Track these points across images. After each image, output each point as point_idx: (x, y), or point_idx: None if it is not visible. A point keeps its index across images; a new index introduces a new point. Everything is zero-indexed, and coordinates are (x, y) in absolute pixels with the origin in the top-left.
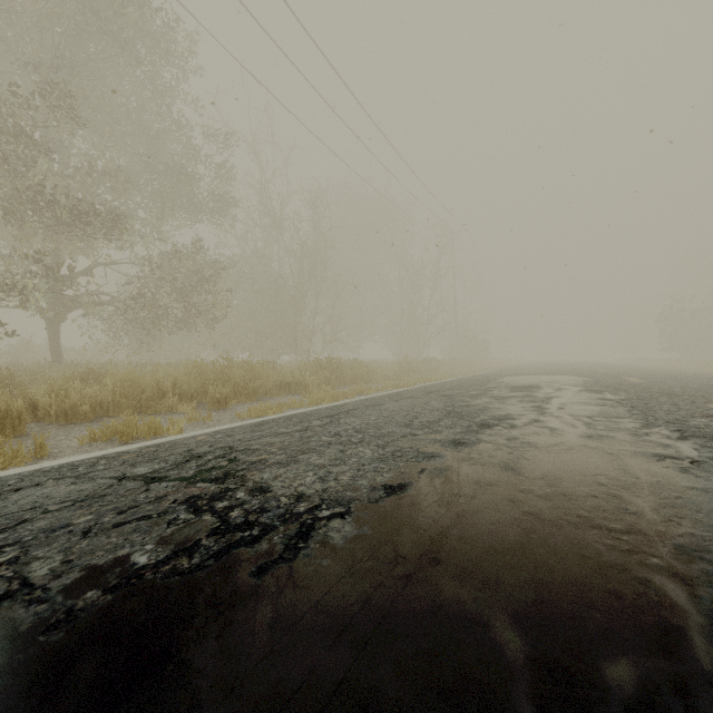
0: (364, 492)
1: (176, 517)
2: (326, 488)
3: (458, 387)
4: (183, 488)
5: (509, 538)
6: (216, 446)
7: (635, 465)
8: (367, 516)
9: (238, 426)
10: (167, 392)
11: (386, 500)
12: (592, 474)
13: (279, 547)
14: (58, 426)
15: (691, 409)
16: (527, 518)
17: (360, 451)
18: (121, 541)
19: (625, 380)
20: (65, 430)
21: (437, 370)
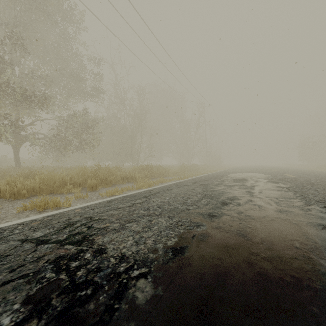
0: (160, 254)
1: (43, 276)
2: (138, 250)
3: (208, 179)
4: (56, 249)
5: (253, 300)
6: (84, 216)
7: (311, 232)
8: (161, 276)
9: (99, 202)
10: (67, 183)
11: (172, 261)
12: (289, 239)
13: (101, 308)
14: (10, 201)
15: (325, 193)
16: (260, 279)
17: (159, 221)
18: (0, 300)
19: (286, 176)
20: (12, 203)
21: (197, 170)
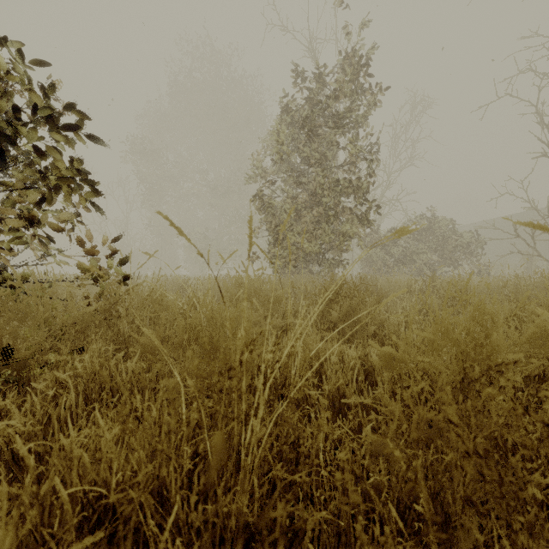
0: None
1: None
2: None
3: None
4: None
5: None
6: None
7: None
8: None
9: None
10: None
11: None
12: None
13: None
14: None
15: None
16: None
17: None
18: None
19: None
20: None
21: None
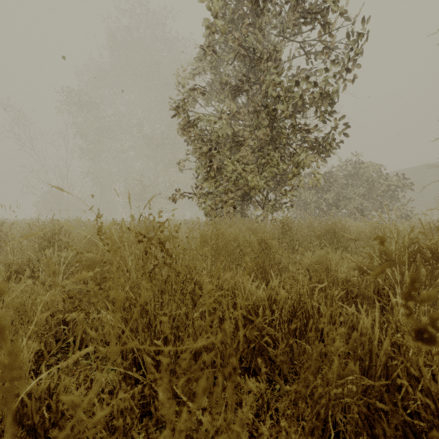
0: None
1: None
2: None
3: None
4: None
5: None
6: None
7: None
8: None
9: None
10: None
11: None
12: None
13: None
14: None
15: None
16: None
17: None
18: None
19: None
20: None
21: None
